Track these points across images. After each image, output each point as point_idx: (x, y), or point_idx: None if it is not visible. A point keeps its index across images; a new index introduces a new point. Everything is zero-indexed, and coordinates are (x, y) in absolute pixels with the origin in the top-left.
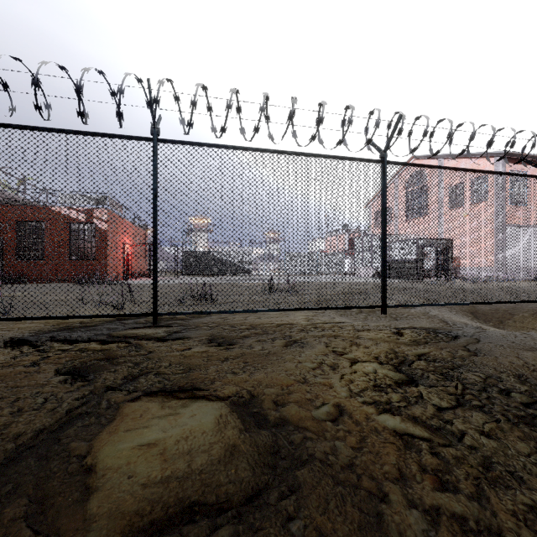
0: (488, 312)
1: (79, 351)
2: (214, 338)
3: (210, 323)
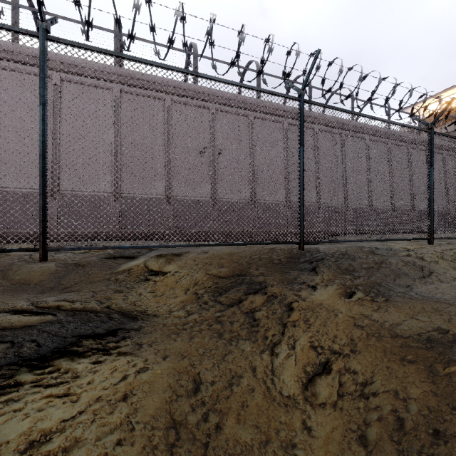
0: None
1: None
2: None
3: None
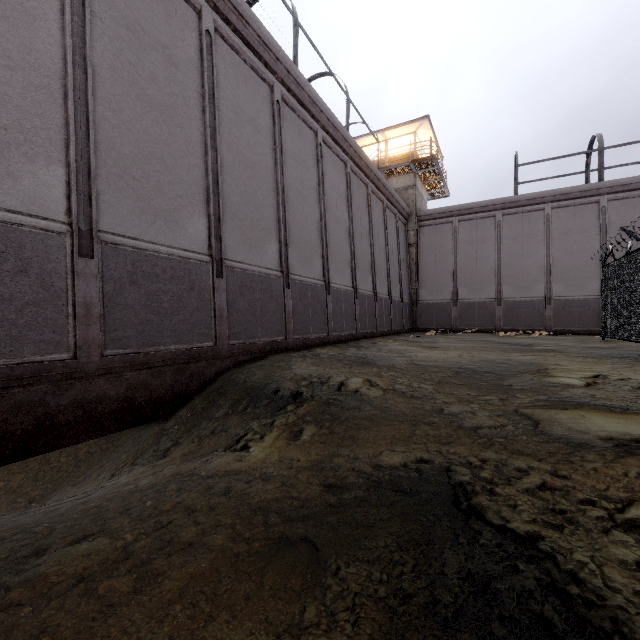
0: None
1: None
2: None
3: None
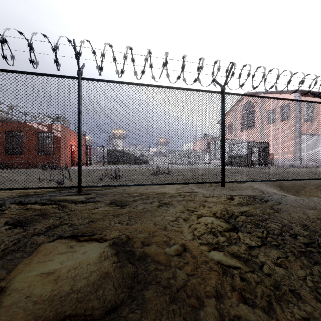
0: (289, 186)
1: (26, 210)
2: (114, 201)
3: (115, 192)
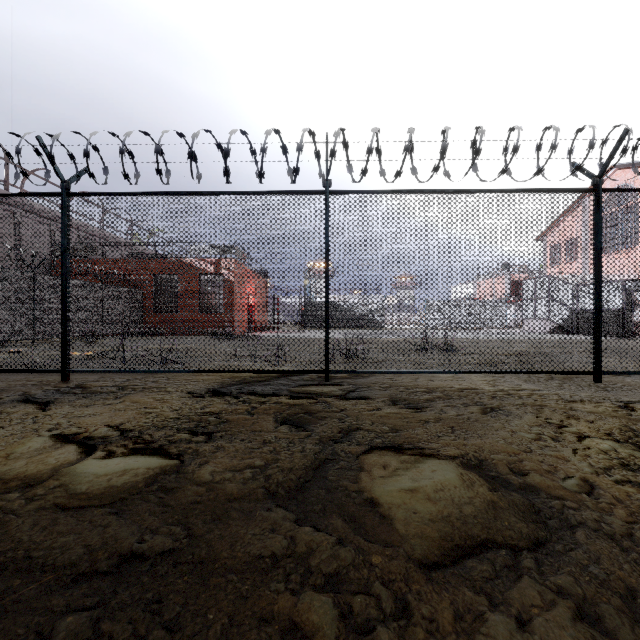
0: None
1: (277, 405)
2: (396, 400)
3: (379, 383)
